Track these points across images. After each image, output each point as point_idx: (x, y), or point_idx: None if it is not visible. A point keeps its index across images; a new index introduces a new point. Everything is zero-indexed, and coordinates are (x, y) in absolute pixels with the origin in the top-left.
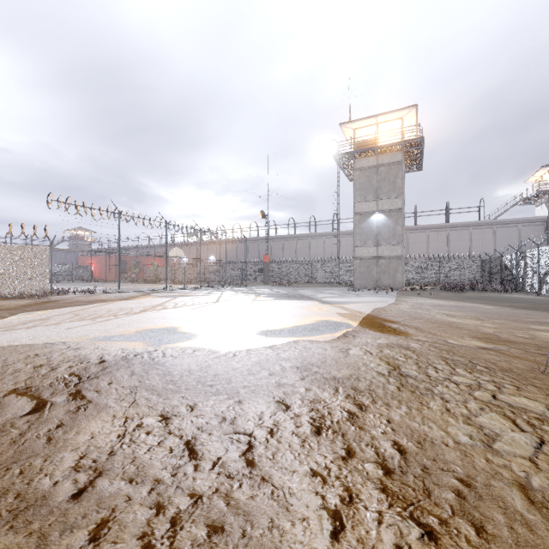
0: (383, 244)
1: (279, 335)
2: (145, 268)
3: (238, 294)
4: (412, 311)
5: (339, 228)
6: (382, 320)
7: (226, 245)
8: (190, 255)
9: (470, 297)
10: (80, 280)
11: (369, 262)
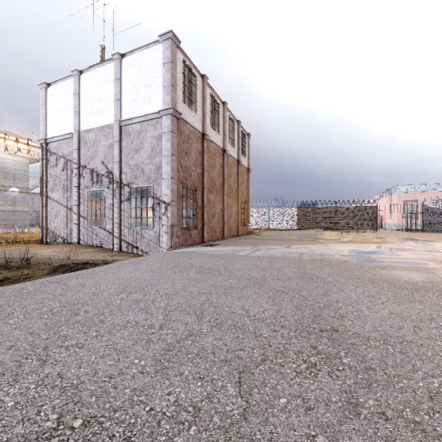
0: (18, 204)
1: None
2: None
3: None
4: None
5: None
6: None
7: None
8: None
9: None
10: None
11: (9, 213)
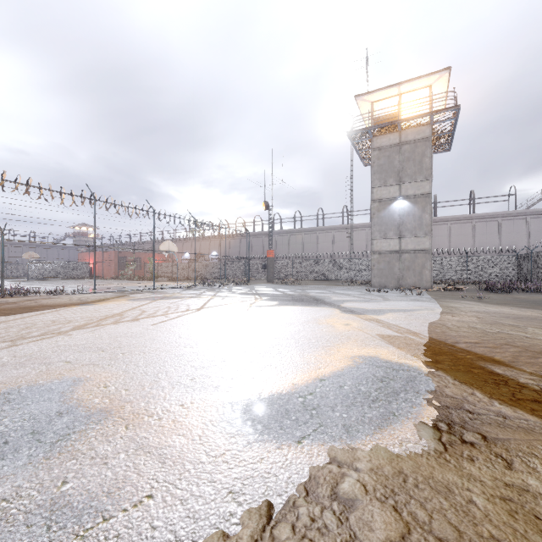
0: (407, 235)
1: (283, 430)
2: (145, 264)
3: (233, 296)
4: (498, 332)
5: (352, 219)
6: (474, 357)
7: (225, 239)
8: (192, 251)
9: (535, 301)
10: (76, 277)
11: (390, 256)
